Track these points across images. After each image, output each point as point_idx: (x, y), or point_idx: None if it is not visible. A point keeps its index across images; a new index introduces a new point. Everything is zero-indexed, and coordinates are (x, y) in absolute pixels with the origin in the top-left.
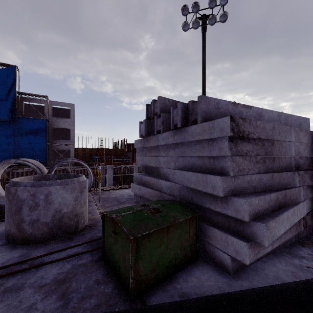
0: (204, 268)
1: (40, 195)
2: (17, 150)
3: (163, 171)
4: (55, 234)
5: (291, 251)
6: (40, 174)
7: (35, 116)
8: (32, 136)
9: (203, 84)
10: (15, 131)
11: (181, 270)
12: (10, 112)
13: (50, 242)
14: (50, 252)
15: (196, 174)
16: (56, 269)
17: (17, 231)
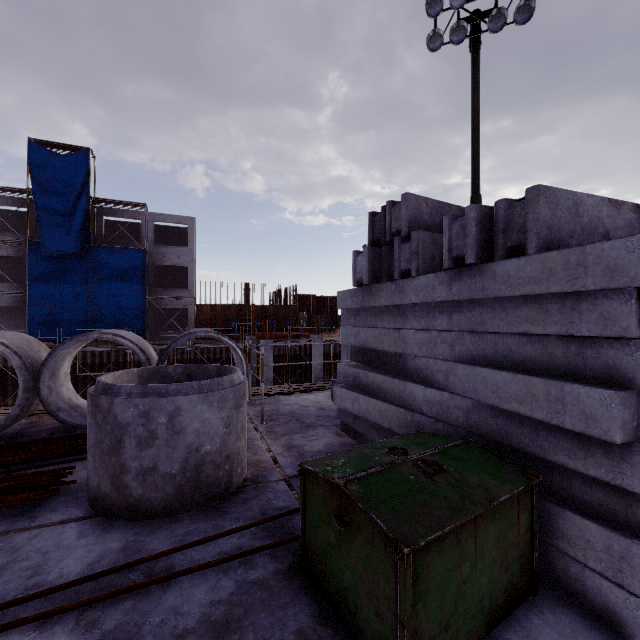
0: (561, 620)
1: (159, 416)
2: (92, 310)
3: (414, 363)
4: (187, 498)
5: None
6: (145, 362)
7: (124, 244)
8: (118, 283)
9: (474, 165)
10: (88, 274)
11: (502, 621)
12: (80, 237)
13: (179, 516)
14: (183, 544)
15: (525, 379)
16: (203, 590)
17: (114, 490)
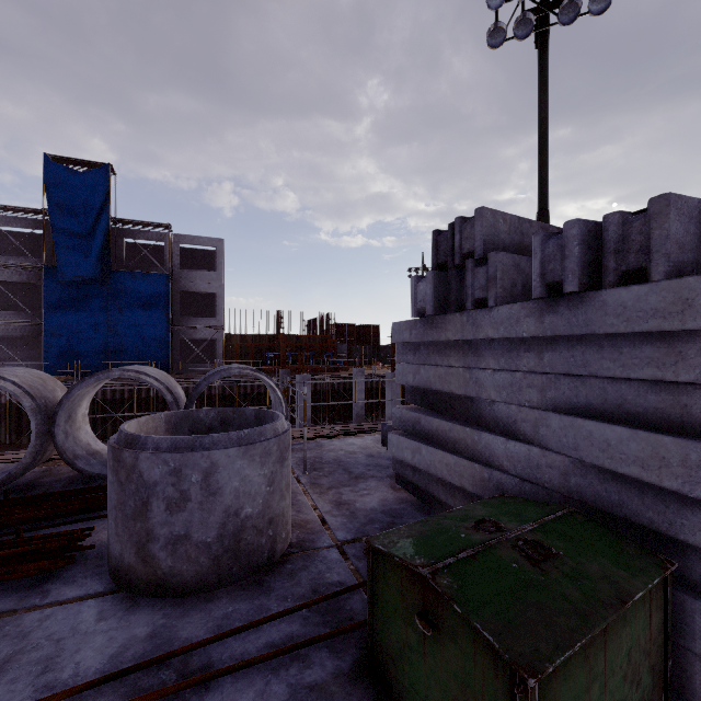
0: None
1: (192, 474)
2: (112, 341)
3: (491, 409)
4: (225, 571)
5: None
6: (172, 403)
7: (147, 268)
8: (141, 311)
9: (542, 177)
10: (108, 301)
11: None
12: (99, 261)
13: (215, 593)
14: (222, 632)
15: (651, 438)
16: (249, 697)
17: (139, 562)
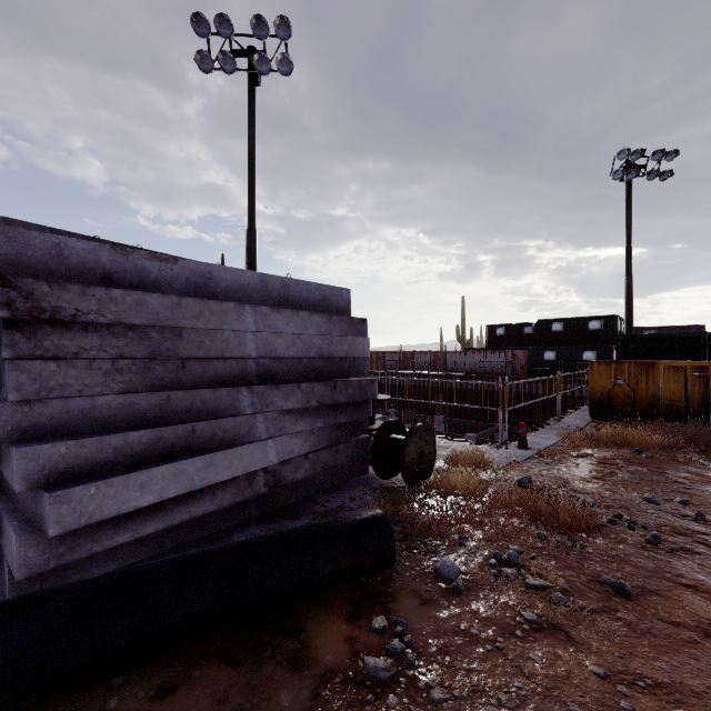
0: None
1: None
2: None
3: None
4: None
5: (223, 536)
6: None
7: None
8: None
9: (250, 200)
10: None
11: None
12: None
13: None
14: None
15: None
16: None
17: None
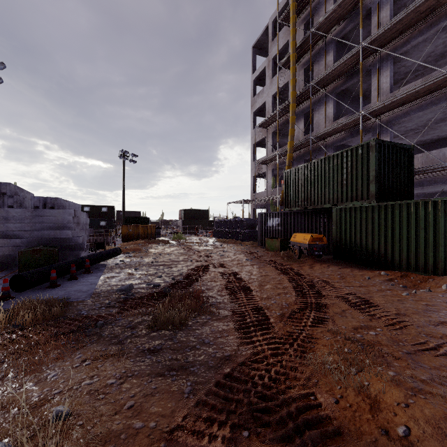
0: None
1: None
2: None
3: (13, 233)
4: None
5: None
6: None
7: None
8: None
9: None
10: None
11: None
12: None
13: None
14: None
15: (56, 231)
16: None
17: None
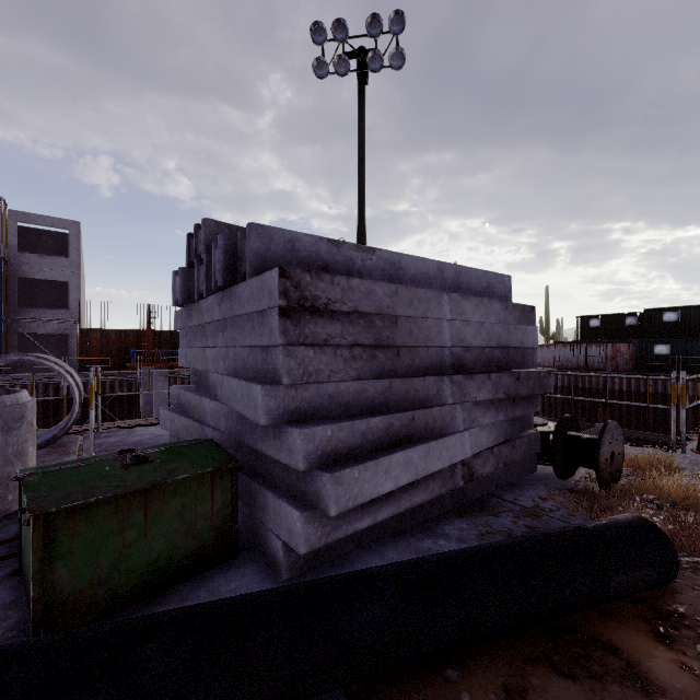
0: (239, 572)
1: None
2: None
3: (212, 379)
4: None
5: (432, 527)
6: None
7: None
8: None
9: (360, 196)
10: None
11: (188, 580)
12: None
13: None
14: None
15: (242, 384)
16: None
17: None
